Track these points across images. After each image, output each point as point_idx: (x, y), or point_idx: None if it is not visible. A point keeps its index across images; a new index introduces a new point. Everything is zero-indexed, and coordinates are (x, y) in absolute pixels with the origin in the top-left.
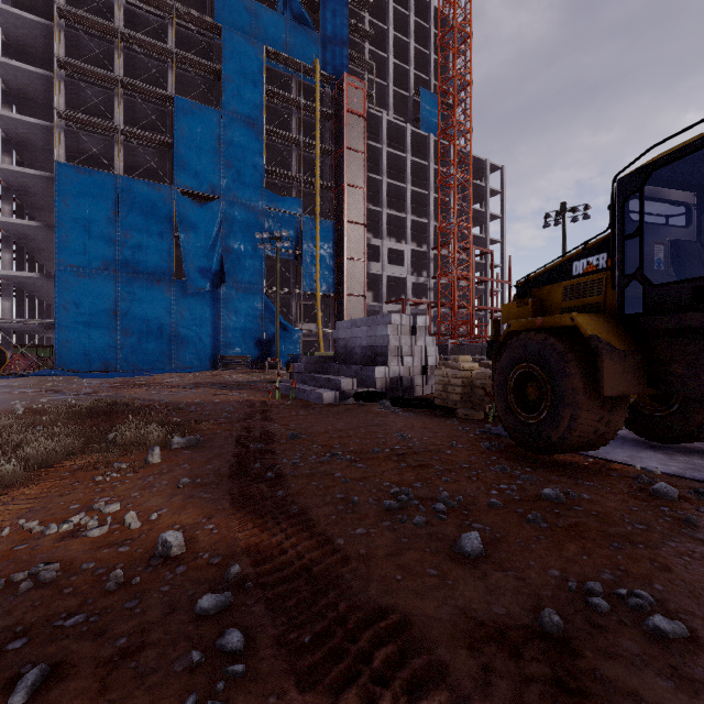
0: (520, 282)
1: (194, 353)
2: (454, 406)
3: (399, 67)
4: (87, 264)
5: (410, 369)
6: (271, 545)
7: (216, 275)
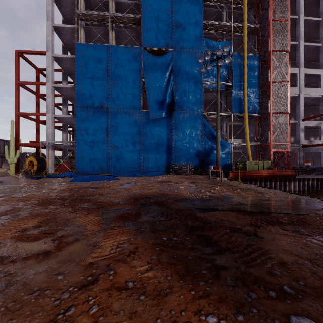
0: None
1: (154, 162)
2: None
3: None
4: (92, 105)
5: None
6: None
7: (168, 106)
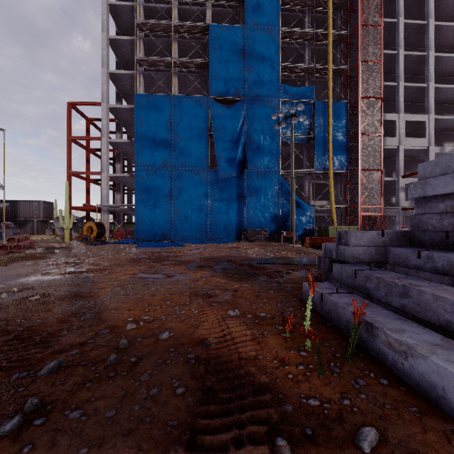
0: None
1: (223, 227)
2: None
3: None
4: (153, 163)
5: None
6: None
7: (240, 163)
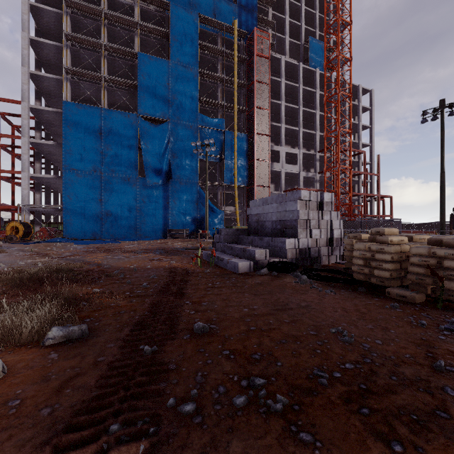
0: None
1: (151, 227)
2: (380, 283)
3: (293, 24)
4: (83, 168)
5: (317, 240)
6: None
7: (166, 174)
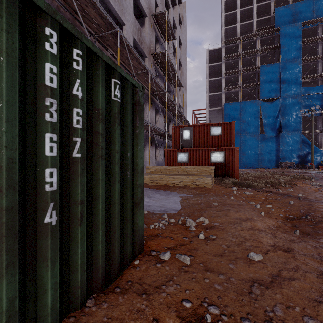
0: None
1: (267, 161)
2: None
3: None
4: None
5: None
6: None
7: (277, 129)
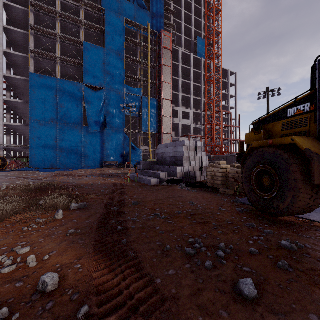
0: (255, 122)
1: (92, 160)
2: (218, 187)
3: (187, 27)
4: (43, 119)
5: (194, 167)
6: (113, 284)
7: (102, 124)
